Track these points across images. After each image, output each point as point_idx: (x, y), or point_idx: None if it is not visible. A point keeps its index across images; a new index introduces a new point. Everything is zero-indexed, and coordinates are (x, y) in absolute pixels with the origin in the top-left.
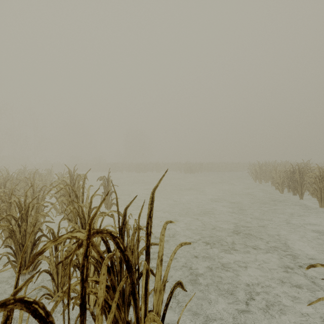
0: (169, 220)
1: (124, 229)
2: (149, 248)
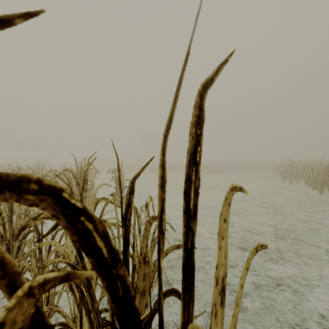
0: (237, 186)
1: (128, 215)
2: (191, 256)
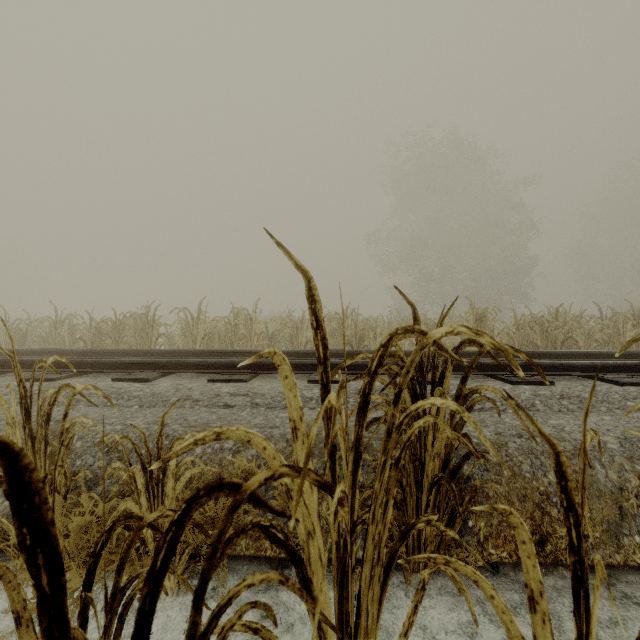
0: None
1: None
2: None
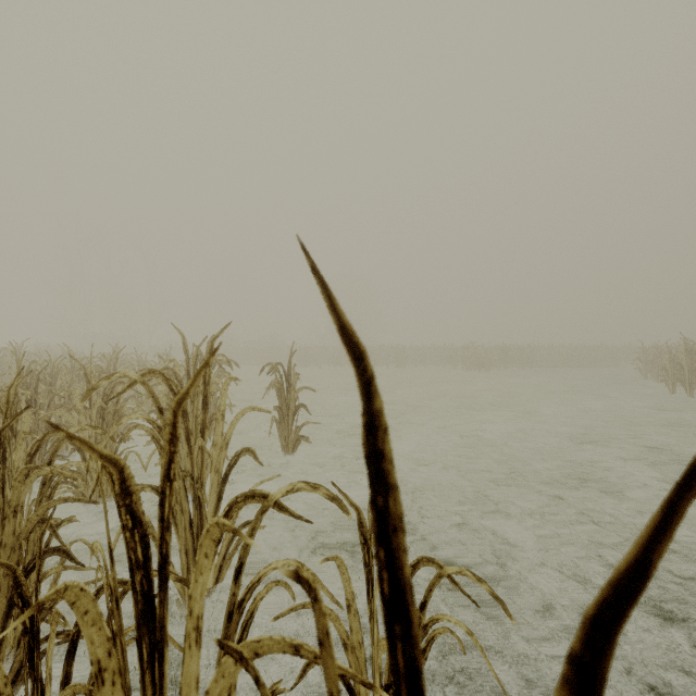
0: None
1: None
2: None
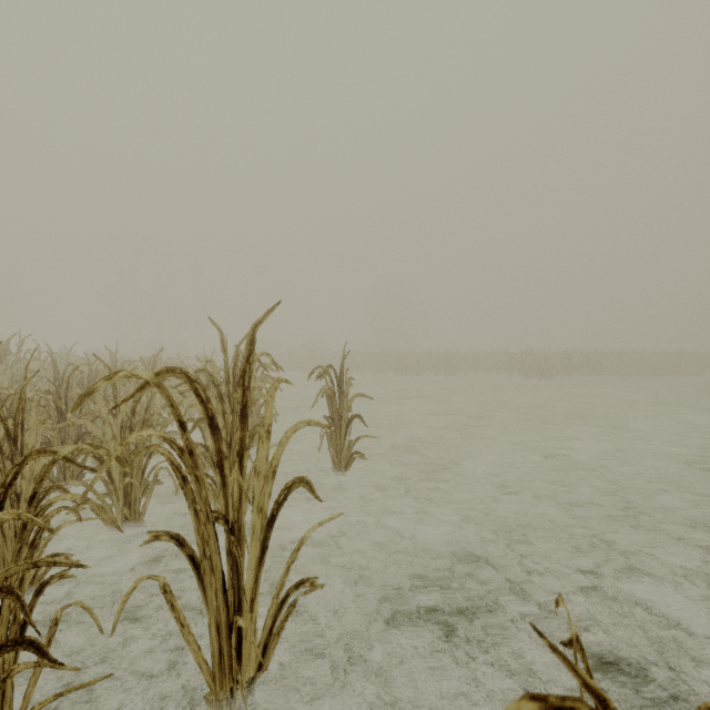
0: None
1: None
2: None
